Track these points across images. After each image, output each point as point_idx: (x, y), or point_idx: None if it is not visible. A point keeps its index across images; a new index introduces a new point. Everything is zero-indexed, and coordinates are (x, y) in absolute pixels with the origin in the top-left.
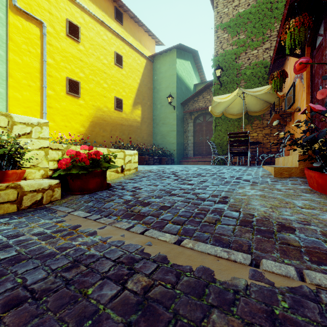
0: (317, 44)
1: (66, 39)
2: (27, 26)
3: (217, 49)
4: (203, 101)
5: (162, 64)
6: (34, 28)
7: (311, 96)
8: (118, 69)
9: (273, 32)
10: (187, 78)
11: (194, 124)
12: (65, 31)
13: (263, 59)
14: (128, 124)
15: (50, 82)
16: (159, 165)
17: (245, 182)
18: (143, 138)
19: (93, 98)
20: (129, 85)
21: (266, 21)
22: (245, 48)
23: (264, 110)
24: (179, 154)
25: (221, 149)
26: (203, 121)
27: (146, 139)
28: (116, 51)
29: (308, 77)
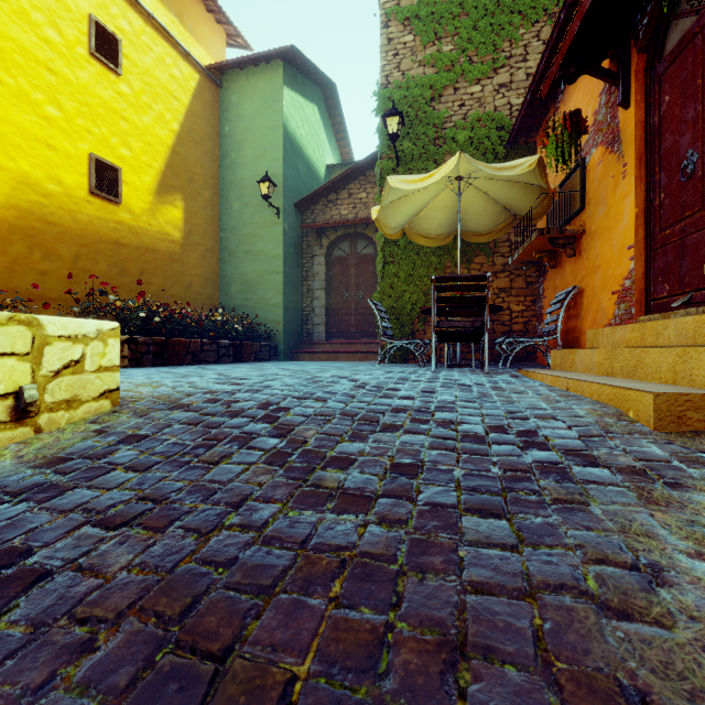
0: (670, 42)
1: None
2: None
3: (388, 69)
4: (349, 205)
5: (246, 96)
6: None
7: (647, 187)
8: (105, 75)
9: (517, 49)
10: (310, 145)
11: (328, 261)
12: None
13: (495, 109)
14: (140, 245)
15: None
16: (231, 368)
17: (589, 468)
18: (191, 287)
19: (1, 142)
20: (142, 129)
21: (501, 18)
22: (455, 77)
23: (499, 231)
24: (290, 332)
25: (398, 323)
26: (350, 254)
27: (201, 291)
28: (97, 17)
29: (639, 136)
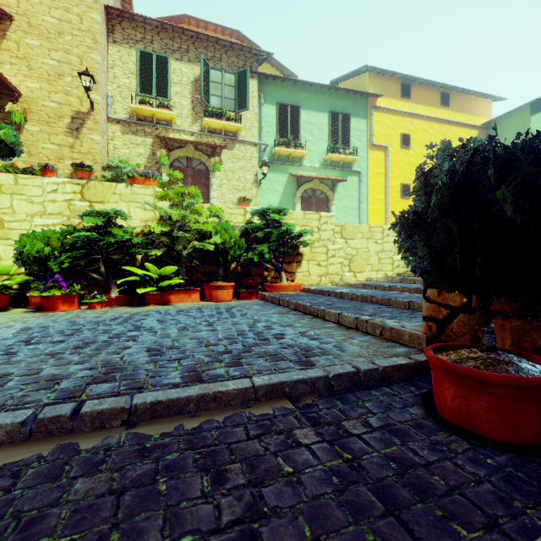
0: None
1: (400, 151)
2: (377, 155)
3: None
4: None
5: (504, 129)
6: (381, 154)
7: None
8: None
9: None
10: None
11: None
12: (399, 144)
13: None
14: None
15: (390, 192)
16: None
17: None
18: None
19: None
20: None
21: None
22: None
23: None
24: None
25: None
26: None
27: None
28: (442, 139)
29: None
